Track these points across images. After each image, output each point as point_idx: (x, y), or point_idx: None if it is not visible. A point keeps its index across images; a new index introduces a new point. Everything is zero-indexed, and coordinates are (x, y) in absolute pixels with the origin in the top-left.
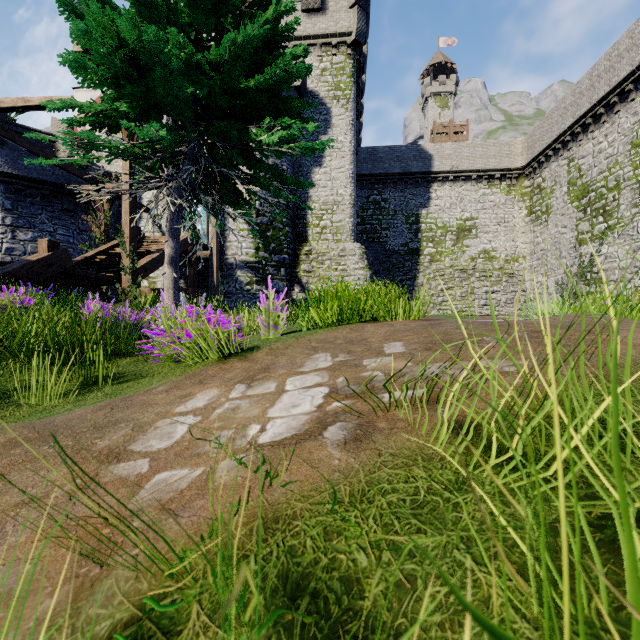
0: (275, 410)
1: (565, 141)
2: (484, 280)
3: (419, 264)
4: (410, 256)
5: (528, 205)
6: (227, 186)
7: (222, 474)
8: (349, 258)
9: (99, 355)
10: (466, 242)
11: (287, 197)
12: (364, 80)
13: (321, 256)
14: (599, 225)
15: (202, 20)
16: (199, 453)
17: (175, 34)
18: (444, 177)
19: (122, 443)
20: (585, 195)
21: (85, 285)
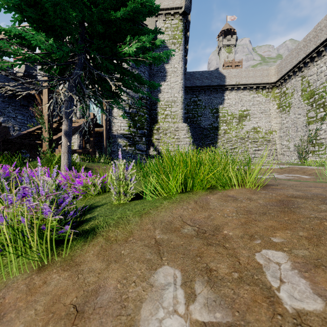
0: None
1: (300, 67)
2: (254, 143)
3: (218, 135)
4: (213, 130)
5: (278, 103)
6: (105, 86)
7: None
8: (180, 132)
9: None
10: (244, 123)
11: (143, 93)
12: (188, 35)
13: (165, 131)
14: (320, 113)
15: None
16: None
17: None
18: (232, 88)
19: None
20: (312, 96)
21: (24, 148)
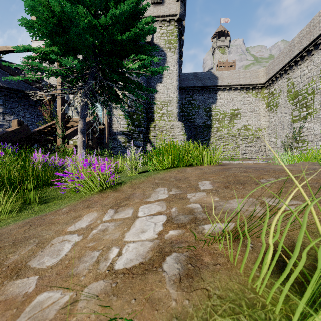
0: (130, 234)
1: (286, 69)
2: (244, 140)
3: (211, 132)
4: (206, 128)
5: (266, 102)
6: (111, 92)
7: (82, 306)
8: (175, 129)
9: (33, 186)
10: (235, 121)
11: (143, 97)
12: (183, 39)
13: (161, 128)
14: (304, 112)
15: (97, 3)
16: (72, 274)
17: (82, 8)
18: (224, 88)
19: (25, 258)
20: (296, 97)
21: (38, 144)
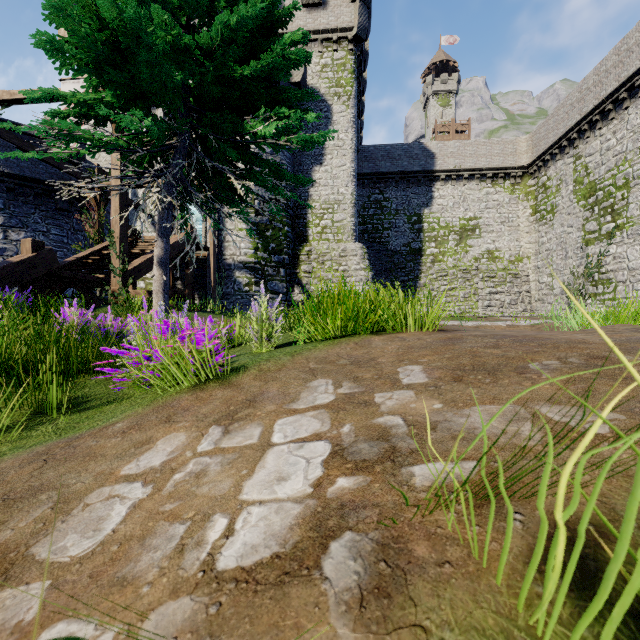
0: (253, 485)
1: (571, 138)
2: (488, 281)
3: (421, 264)
4: (412, 256)
5: (533, 204)
6: (222, 183)
7: None
8: (350, 258)
9: (59, 376)
10: (469, 242)
11: (285, 194)
12: (365, 77)
13: (322, 256)
14: (607, 224)
15: (193, 3)
16: (124, 578)
17: (160, 12)
18: (447, 176)
19: (27, 537)
20: (592, 194)
21: (75, 287)
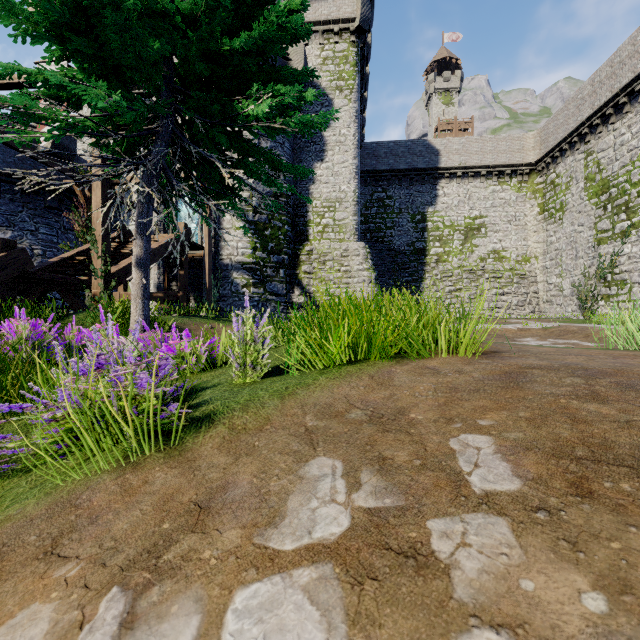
0: None
1: (582, 134)
2: (494, 281)
3: (425, 265)
4: (416, 256)
5: (540, 202)
6: (211, 174)
7: None
8: (353, 258)
9: None
10: (475, 241)
11: (282, 187)
12: (368, 72)
13: (323, 256)
14: (621, 223)
15: None
16: None
17: None
18: (452, 173)
19: None
20: (605, 191)
21: (57, 290)
